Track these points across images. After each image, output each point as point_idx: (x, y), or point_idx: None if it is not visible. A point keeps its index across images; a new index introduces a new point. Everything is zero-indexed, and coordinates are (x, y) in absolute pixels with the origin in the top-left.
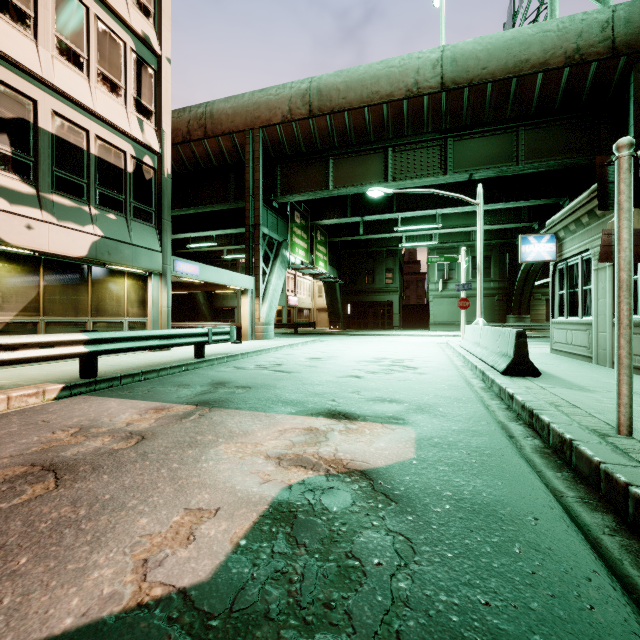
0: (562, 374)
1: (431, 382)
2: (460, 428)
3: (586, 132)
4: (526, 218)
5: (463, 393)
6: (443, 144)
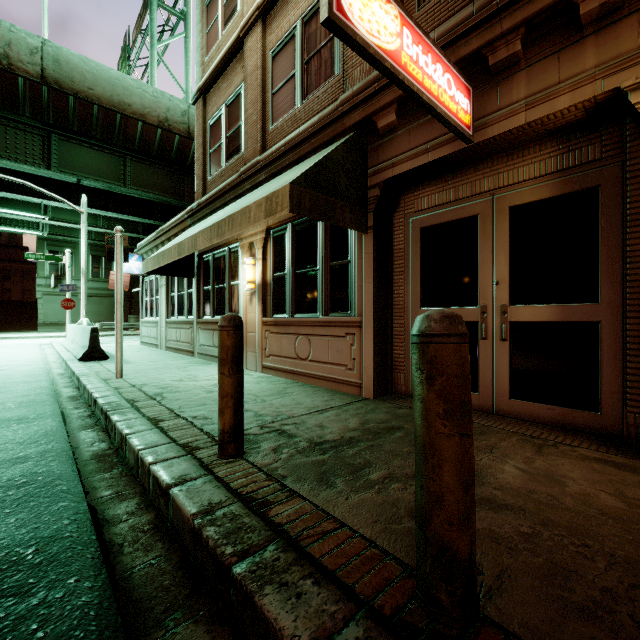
0: (128, 357)
1: (6, 375)
2: (14, 395)
3: (176, 181)
4: (142, 231)
5: (35, 378)
6: (47, 136)
